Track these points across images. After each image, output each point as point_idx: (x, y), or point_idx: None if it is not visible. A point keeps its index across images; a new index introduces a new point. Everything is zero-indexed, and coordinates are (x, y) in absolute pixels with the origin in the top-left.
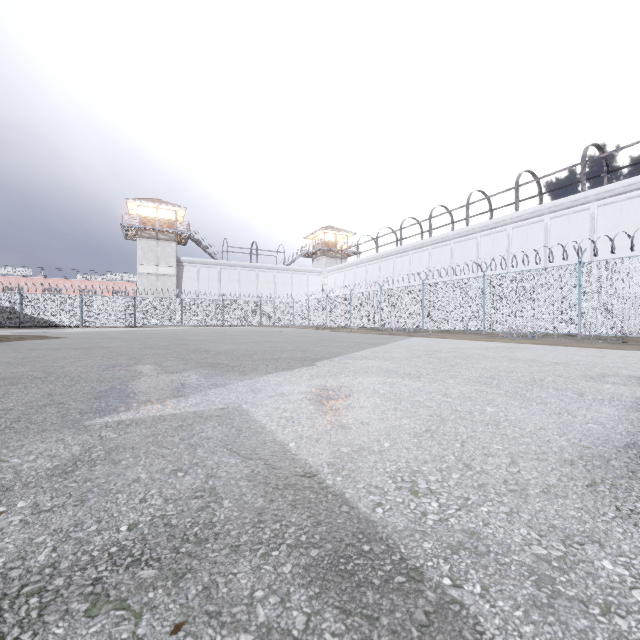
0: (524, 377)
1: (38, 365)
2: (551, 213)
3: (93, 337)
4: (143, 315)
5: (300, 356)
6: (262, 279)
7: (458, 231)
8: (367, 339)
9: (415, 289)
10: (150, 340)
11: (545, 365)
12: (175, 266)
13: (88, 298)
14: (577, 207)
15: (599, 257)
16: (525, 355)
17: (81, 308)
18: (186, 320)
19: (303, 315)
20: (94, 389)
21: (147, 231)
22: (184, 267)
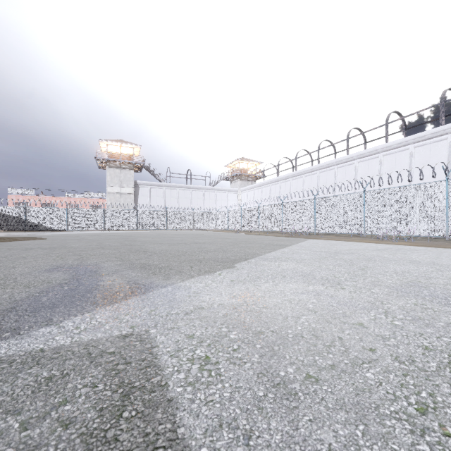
0: (450, 285)
1: None
2: (415, 143)
3: (67, 238)
4: (110, 222)
5: (221, 257)
6: (194, 196)
7: (340, 159)
8: (274, 241)
9: (308, 202)
10: (107, 241)
11: None
12: (133, 187)
13: (72, 210)
14: (437, 138)
15: None
16: (420, 257)
17: (67, 217)
18: (140, 225)
19: (224, 222)
20: (10, 297)
21: (113, 162)
22: (139, 188)
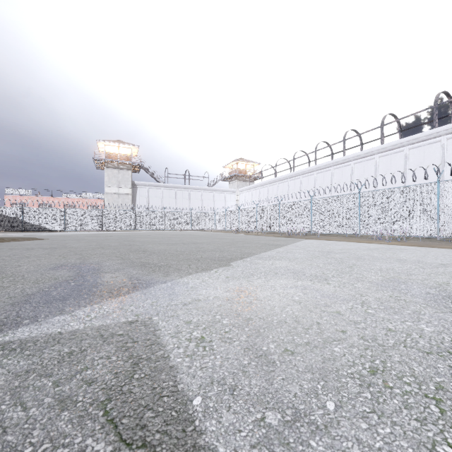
0: (427, 280)
1: (0, 264)
2: (409, 145)
3: (66, 239)
4: (108, 222)
5: (218, 256)
6: (193, 197)
7: (337, 160)
8: (270, 241)
9: (305, 203)
10: (106, 241)
11: (435, 267)
12: (131, 188)
13: (69, 210)
14: (430, 140)
15: (448, 178)
16: (408, 256)
17: (64, 217)
18: (138, 226)
19: (222, 222)
20: (22, 292)
21: (111, 163)
22: (137, 188)
